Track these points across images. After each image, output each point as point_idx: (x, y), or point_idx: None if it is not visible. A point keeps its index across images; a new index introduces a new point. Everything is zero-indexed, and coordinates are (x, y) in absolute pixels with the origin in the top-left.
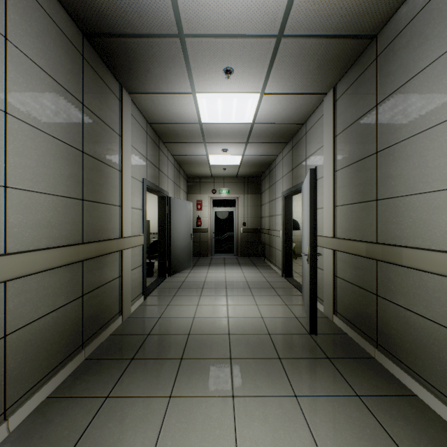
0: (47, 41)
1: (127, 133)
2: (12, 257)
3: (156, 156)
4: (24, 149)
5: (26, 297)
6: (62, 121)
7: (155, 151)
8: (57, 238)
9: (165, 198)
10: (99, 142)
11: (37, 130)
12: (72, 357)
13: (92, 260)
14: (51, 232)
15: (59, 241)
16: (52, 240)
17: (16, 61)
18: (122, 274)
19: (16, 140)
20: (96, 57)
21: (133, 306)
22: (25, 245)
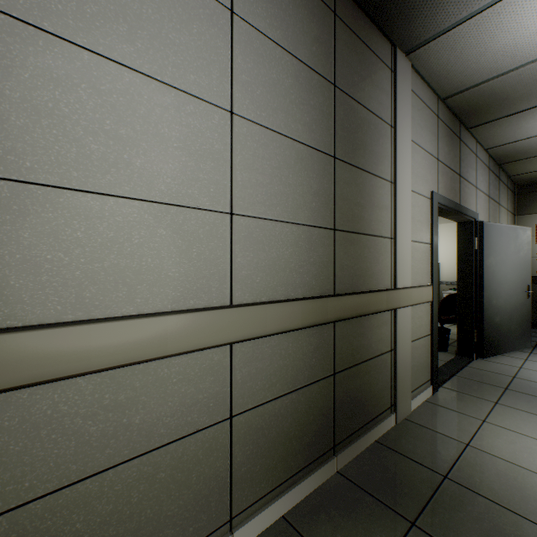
0: (284, 3)
1: (403, 121)
2: (235, 311)
3: (454, 154)
4: (254, 161)
5: (257, 366)
6: (304, 116)
7: (452, 145)
8: (297, 286)
9: (471, 223)
10: (358, 141)
11: (270, 132)
12: (319, 463)
13: (348, 321)
14: (289, 277)
15: (299, 290)
16: (291, 289)
17: (244, 41)
18: (395, 346)
19: (244, 149)
20: (353, 11)
21: (414, 401)
22: (255, 294)
